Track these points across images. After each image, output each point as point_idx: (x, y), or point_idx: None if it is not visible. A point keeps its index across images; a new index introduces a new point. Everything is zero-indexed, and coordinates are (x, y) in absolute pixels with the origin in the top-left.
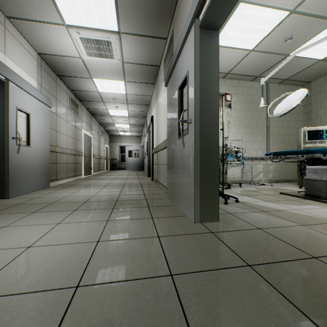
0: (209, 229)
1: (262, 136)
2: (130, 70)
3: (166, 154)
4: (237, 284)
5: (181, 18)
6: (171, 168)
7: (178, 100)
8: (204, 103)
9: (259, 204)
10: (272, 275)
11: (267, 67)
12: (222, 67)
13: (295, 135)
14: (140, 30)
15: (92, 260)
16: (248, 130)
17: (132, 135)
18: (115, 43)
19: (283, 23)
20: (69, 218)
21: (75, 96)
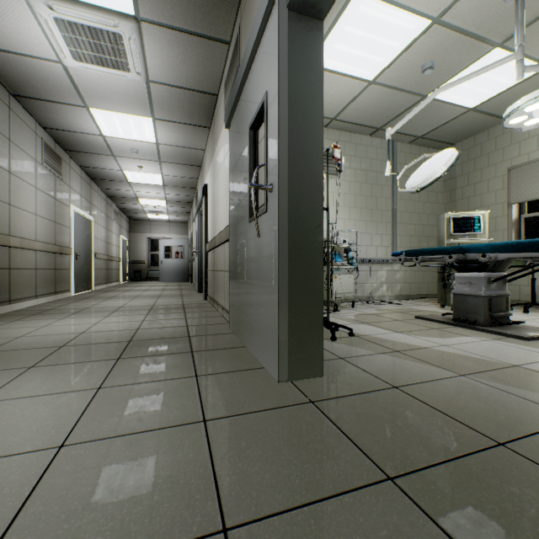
0: (307, 394)
1: (385, 225)
2: (163, 97)
3: (228, 252)
4: (373, 537)
5: (255, 0)
6: (237, 277)
7: (249, 150)
8: (296, 153)
9: (387, 338)
10: (438, 499)
11: (394, 114)
12: (325, 107)
13: (432, 225)
14: (179, 20)
15: (28, 507)
16: (365, 214)
17: (171, 220)
18: (131, 39)
19: (422, 39)
20: (9, 389)
21: (55, 140)
